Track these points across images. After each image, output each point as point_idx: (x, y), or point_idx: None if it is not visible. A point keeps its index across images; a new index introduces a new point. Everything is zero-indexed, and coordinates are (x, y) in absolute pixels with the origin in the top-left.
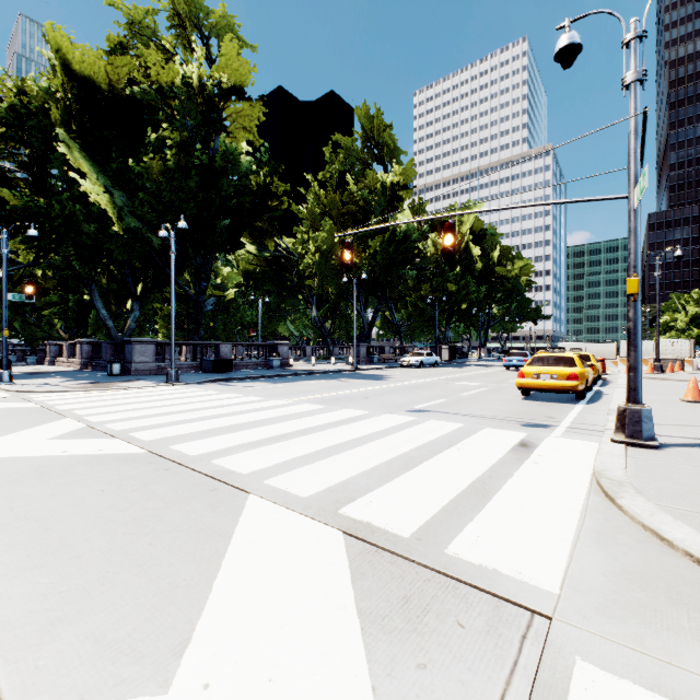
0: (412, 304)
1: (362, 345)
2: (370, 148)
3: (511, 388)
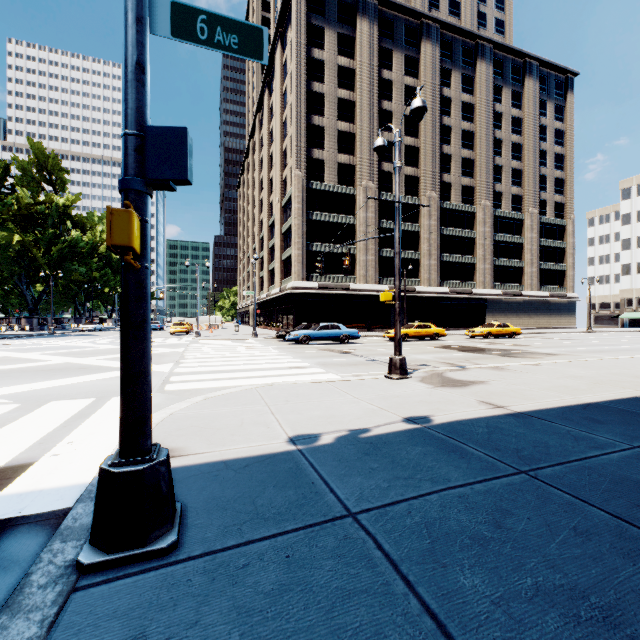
0: (62, 285)
1: (35, 317)
2: (41, 171)
3: (165, 334)
